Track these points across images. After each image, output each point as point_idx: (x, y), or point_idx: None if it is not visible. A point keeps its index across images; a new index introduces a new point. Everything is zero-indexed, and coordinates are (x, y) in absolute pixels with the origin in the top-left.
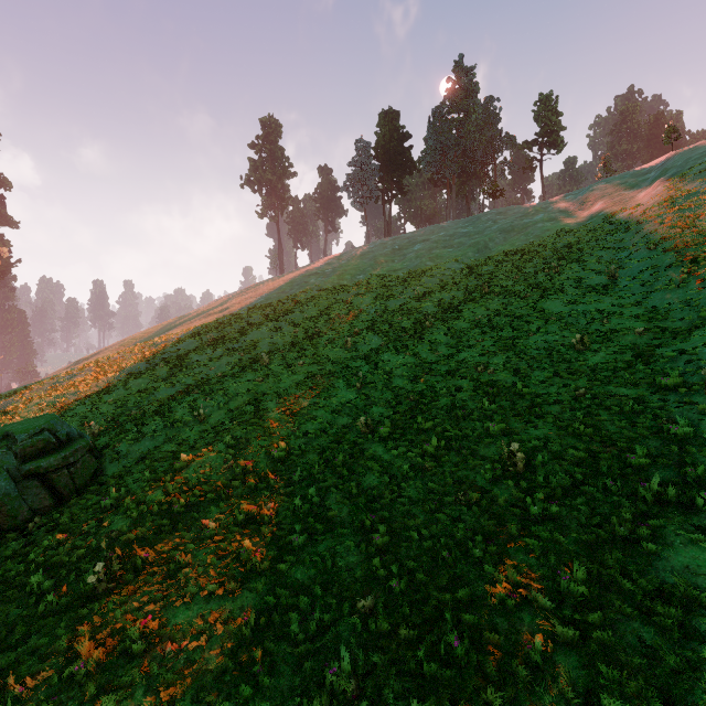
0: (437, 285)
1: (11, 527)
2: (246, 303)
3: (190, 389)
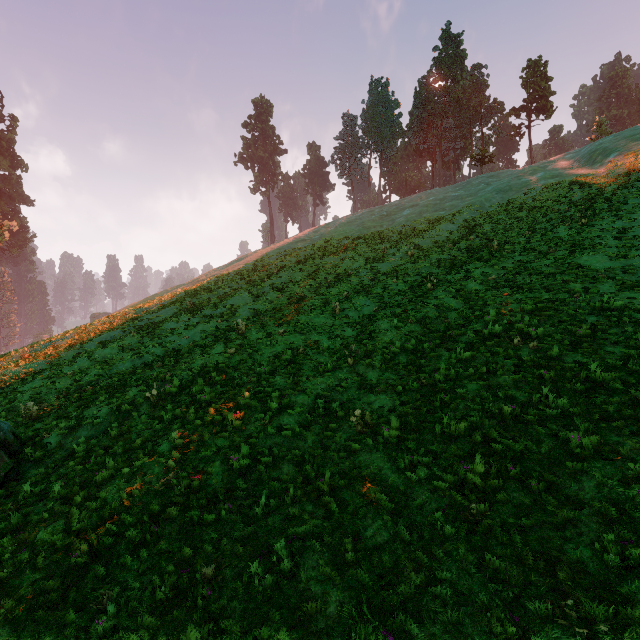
0: (432, 246)
1: None
2: (233, 270)
3: (155, 362)
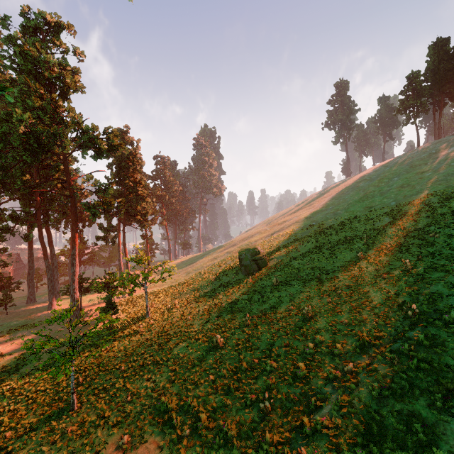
0: (449, 182)
1: (249, 273)
2: (321, 201)
3: (294, 241)
